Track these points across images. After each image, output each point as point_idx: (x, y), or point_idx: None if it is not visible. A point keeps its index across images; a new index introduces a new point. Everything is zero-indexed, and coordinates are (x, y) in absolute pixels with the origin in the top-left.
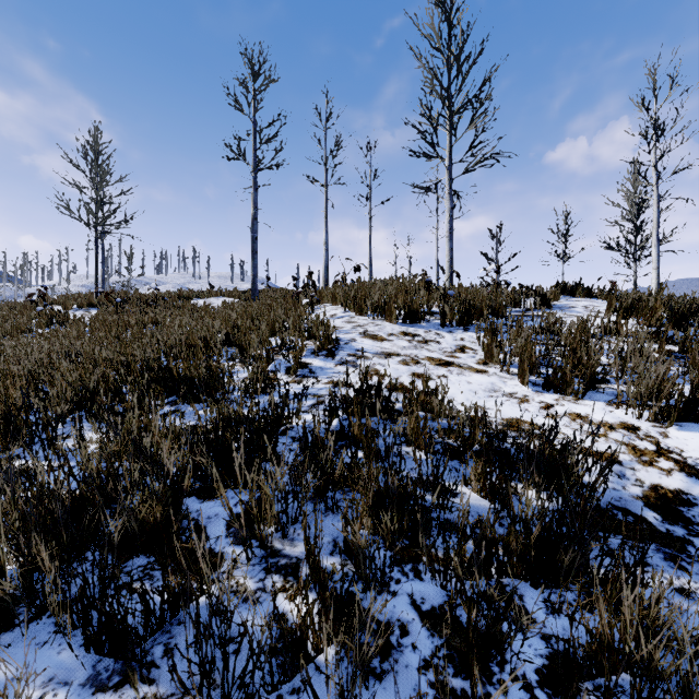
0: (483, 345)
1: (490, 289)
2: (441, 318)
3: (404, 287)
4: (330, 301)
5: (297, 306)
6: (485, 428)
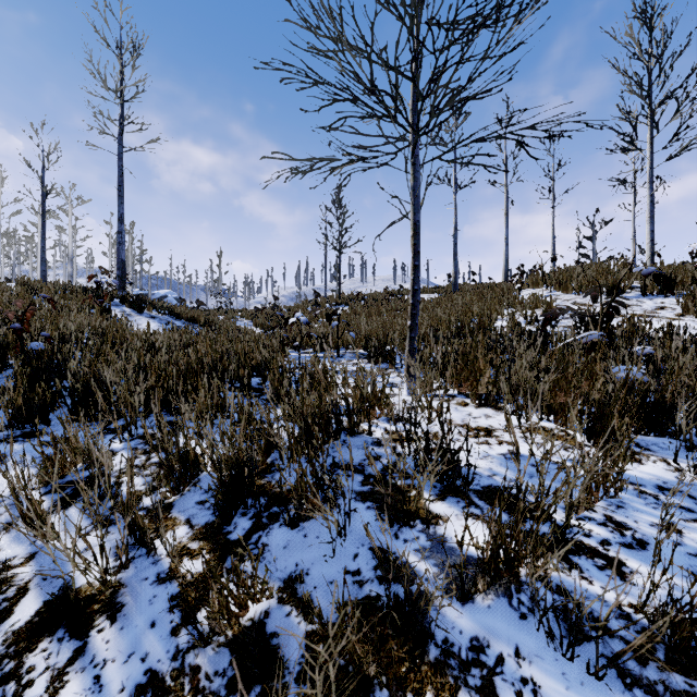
0: (681, 305)
1: (696, 264)
2: (642, 289)
3: (605, 269)
4: (530, 287)
5: (509, 290)
6: (671, 329)
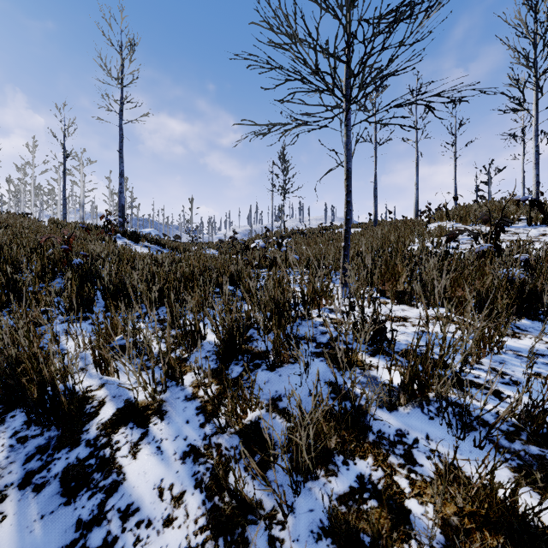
0: None
1: None
2: (528, 220)
3: (497, 205)
4: (436, 221)
5: (419, 224)
6: None
